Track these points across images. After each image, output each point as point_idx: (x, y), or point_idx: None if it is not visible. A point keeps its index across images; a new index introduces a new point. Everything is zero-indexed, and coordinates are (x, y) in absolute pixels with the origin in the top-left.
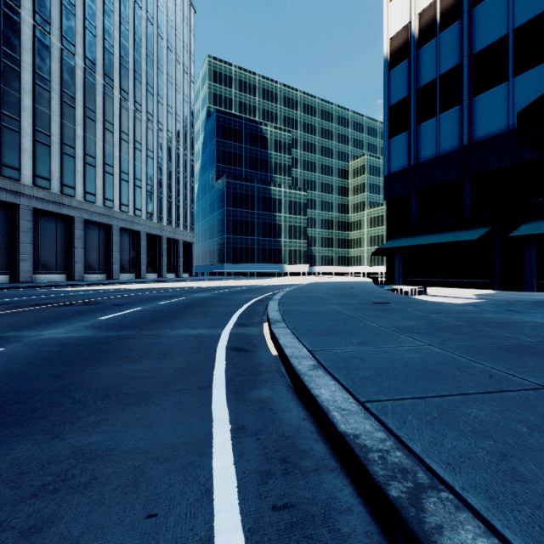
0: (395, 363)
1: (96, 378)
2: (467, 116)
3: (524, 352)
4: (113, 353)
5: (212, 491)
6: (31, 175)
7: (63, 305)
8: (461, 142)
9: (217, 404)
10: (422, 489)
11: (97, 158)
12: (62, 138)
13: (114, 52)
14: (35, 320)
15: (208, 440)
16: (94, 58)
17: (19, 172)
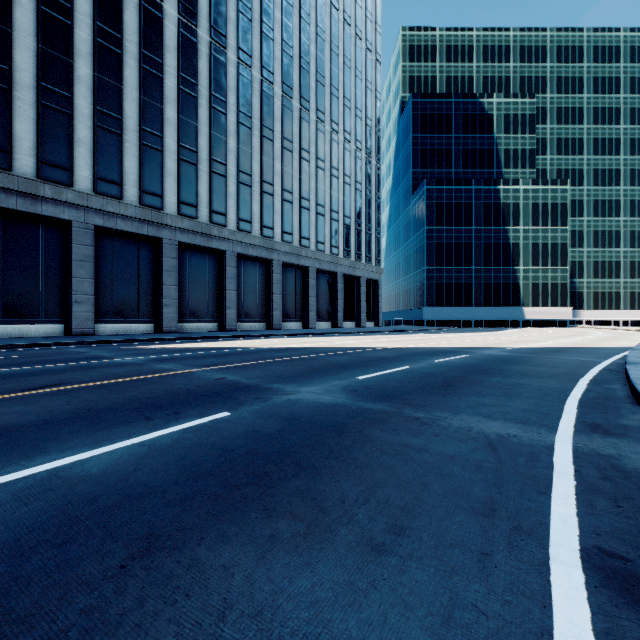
0: None
1: None
2: None
3: None
4: None
5: None
6: (176, 202)
7: None
8: None
9: None
10: None
11: (253, 175)
12: (211, 154)
13: (274, 37)
14: None
15: None
16: (249, 48)
17: (161, 200)
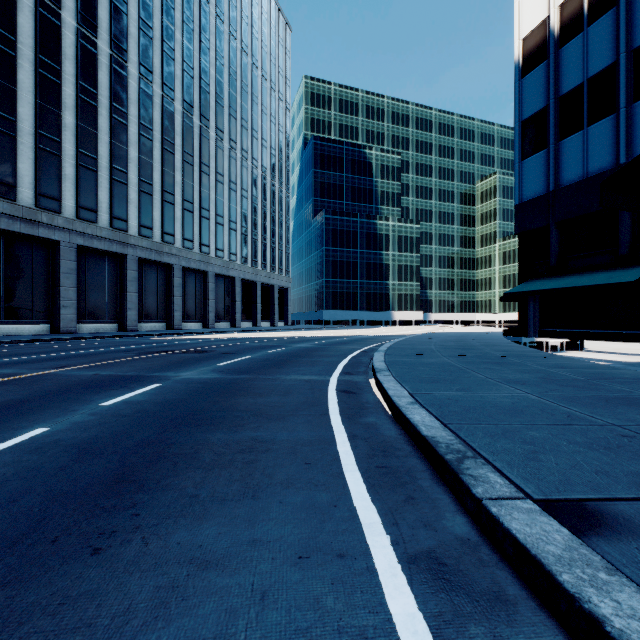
0: (485, 404)
1: (241, 405)
2: (625, 127)
3: (624, 402)
4: (244, 390)
5: (340, 459)
6: (137, 225)
7: (180, 353)
8: (616, 159)
9: (335, 423)
10: (466, 457)
11: (194, 203)
12: (163, 186)
13: (210, 90)
14: (167, 365)
15: (333, 439)
16: (192, 100)
17: (126, 224)
